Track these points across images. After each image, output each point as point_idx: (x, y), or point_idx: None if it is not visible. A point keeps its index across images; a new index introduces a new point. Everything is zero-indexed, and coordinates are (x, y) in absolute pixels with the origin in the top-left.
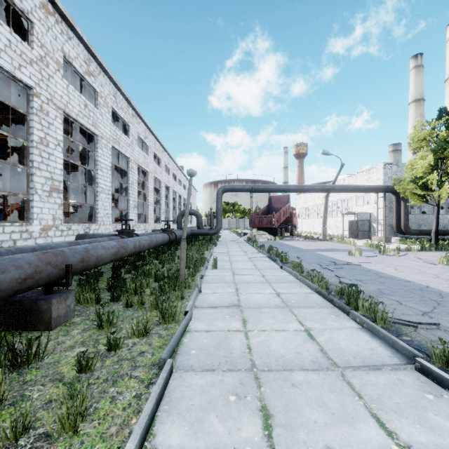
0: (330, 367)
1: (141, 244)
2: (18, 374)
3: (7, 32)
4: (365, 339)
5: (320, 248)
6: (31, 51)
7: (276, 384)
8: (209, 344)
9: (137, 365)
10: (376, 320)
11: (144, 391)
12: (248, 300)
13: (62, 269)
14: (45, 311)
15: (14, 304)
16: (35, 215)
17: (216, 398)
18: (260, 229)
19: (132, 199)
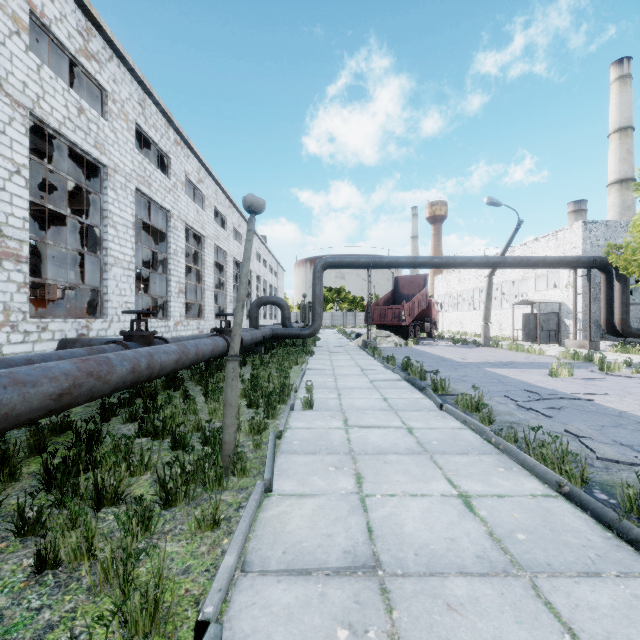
0: None
1: (154, 362)
2: None
3: None
4: None
5: (488, 361)
6: None
7: None
8: None
9: None
10: None
11: None
12: (395, 530)
13: None
14: None
15: None
16: None
17: None
18: (382, 327)
19: (174, 279)
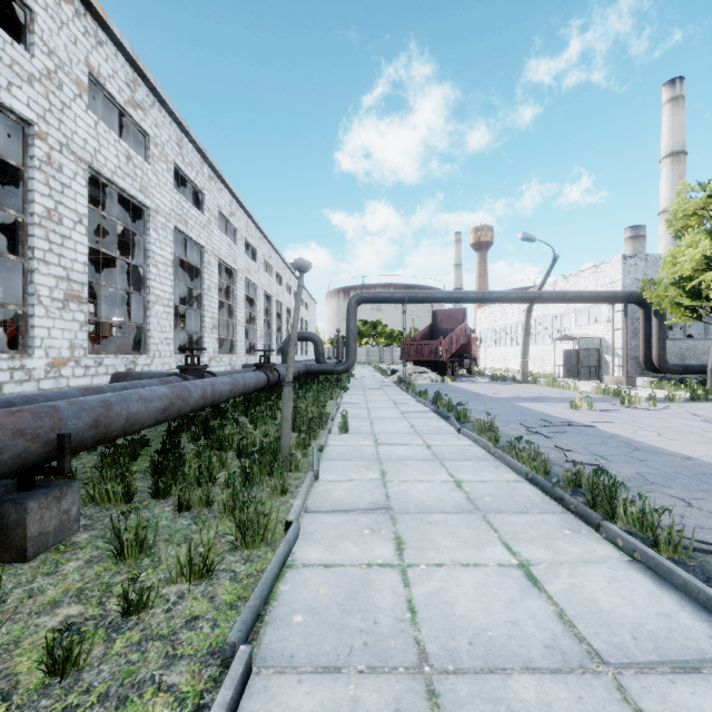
0: (587, 663)
1: (216, 391)
2: None
3: None
4: (646, 591)
5: (519, 396)
6: (31, 61)
7: None
8: (330, 599)
9: (177, 653)
10: (656, 544)
11: None
12: (405, 496)
13: (49, 443)
14: (13, 526)
15: None
16: (37, 340)
17: None
18: (419, 363)
19: (208, 315)
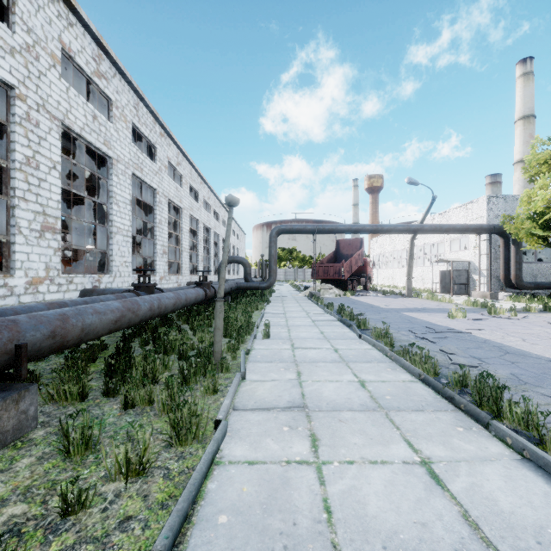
0: None
1: (162, 304)
2: None
3: None
4: (541, 491)
5: (406, 307)
6: (13, 36)
7: None
8: (253, 498)
9: None
10: (541, 443)
11: None
12: (317, 395)
13: (8, 353)
14: None
15: None
16: (18, 263)
17: None
18: (325, 281)
19: (160, 243)
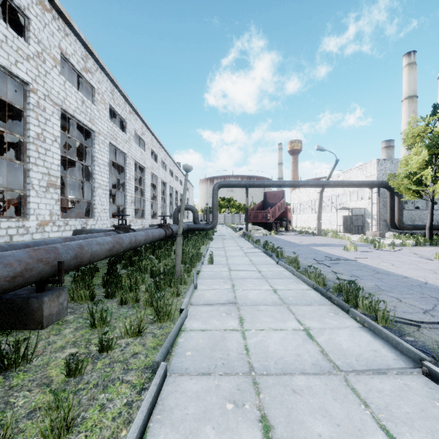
0: (332, 370)
1: (137, 239)
2: (4, 378)
3: (3, 28)
4: (367, 340)
5: (315, 243)
6: (28, 47)
7: (275, 390)
8: (205, 345)
9: (129, 368)
10: (377, 319)
11: (136, 397)
12: (245, 297)
13: (54, 266)
14: (36, 310)
15: (4, 302)
16: (32, 210)
17: (212, 407)
18: (255, 224)
19: (129, 195)
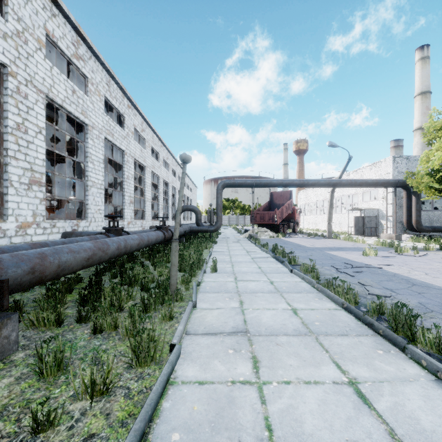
0: None
1: (127, 244)
2: None
3: None
4: None
5: (328, 247)
6: (5, 24)
7: None
8: (202, 416)
9: None
10: None
11: None
12: (257, 321)
13: None
14: None
15: None
16: (10, 210)
17: None
18: (262, 225)
19: (127, 194)
